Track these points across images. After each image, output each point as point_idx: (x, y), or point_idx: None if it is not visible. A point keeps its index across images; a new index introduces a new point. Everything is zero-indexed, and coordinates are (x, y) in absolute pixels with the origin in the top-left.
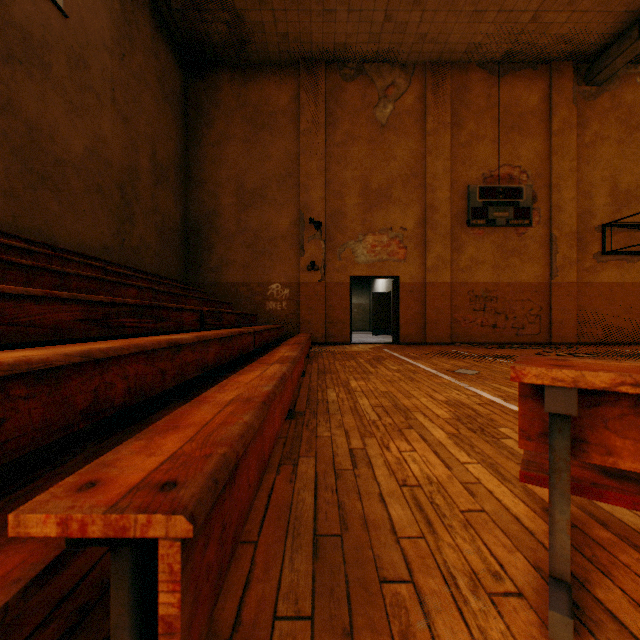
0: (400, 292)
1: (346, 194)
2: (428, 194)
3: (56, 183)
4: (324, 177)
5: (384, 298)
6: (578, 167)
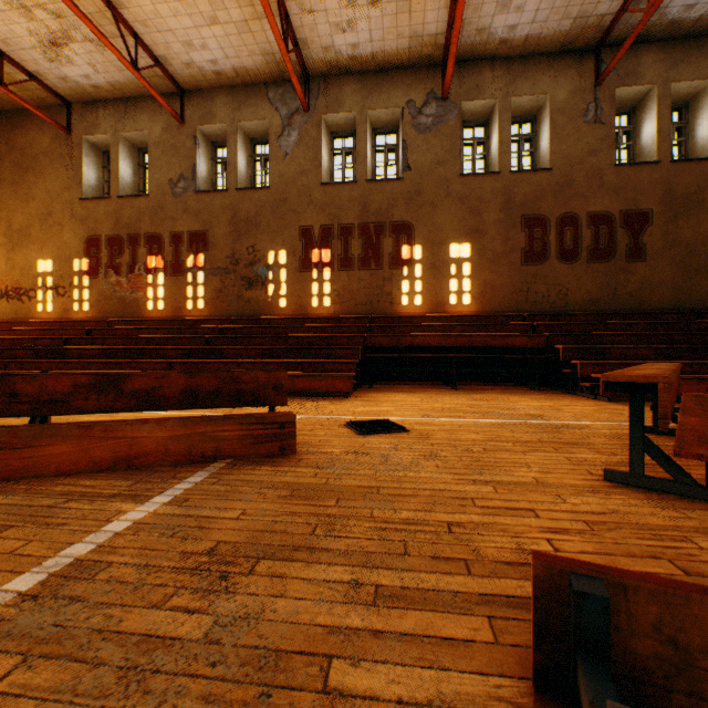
0: None
1: None
2: None
3: (706, 269)
4: None
5: None
6: None
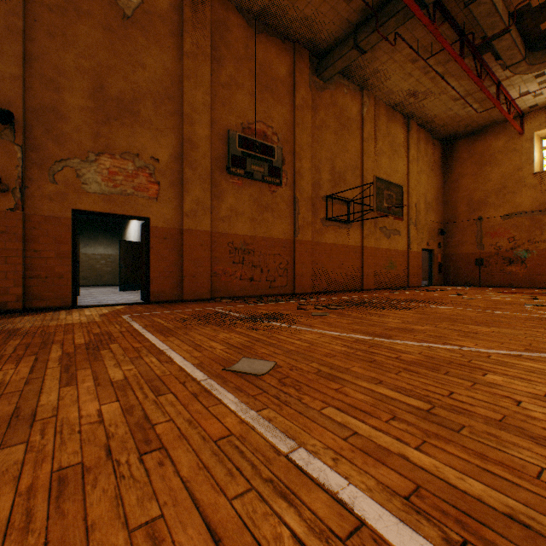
0: (151, 238)
1: (66, 87)
2: (186, 125)
3: None
4: (21, 45)
5: (136, 248)
6: (312, 144)
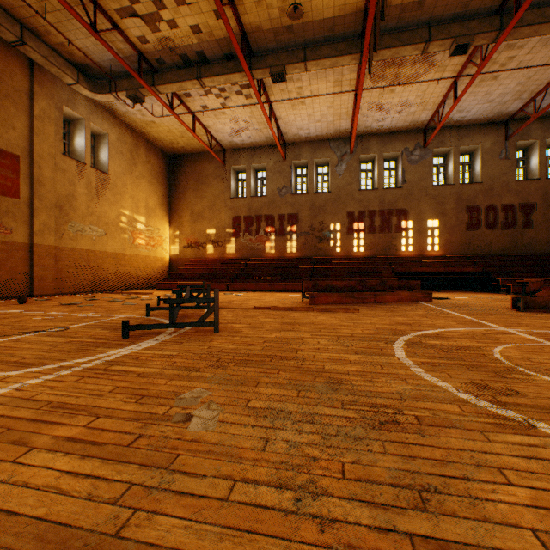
0: None
1: None
2: None
3: None
4: None
5: None
6: None
